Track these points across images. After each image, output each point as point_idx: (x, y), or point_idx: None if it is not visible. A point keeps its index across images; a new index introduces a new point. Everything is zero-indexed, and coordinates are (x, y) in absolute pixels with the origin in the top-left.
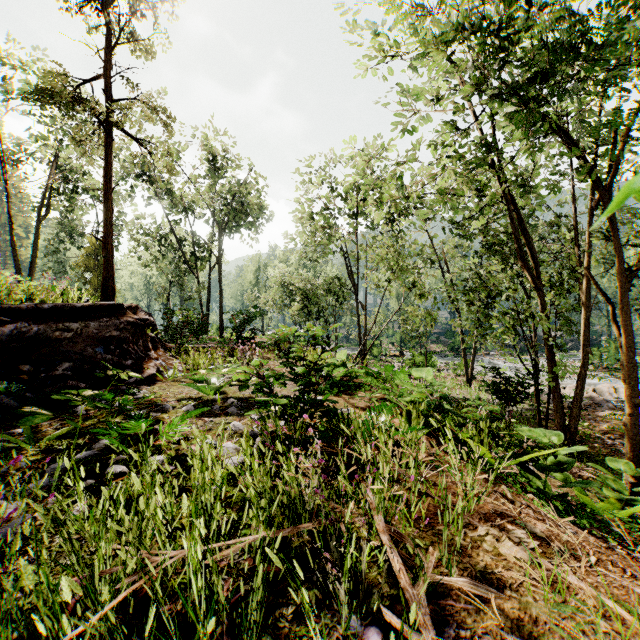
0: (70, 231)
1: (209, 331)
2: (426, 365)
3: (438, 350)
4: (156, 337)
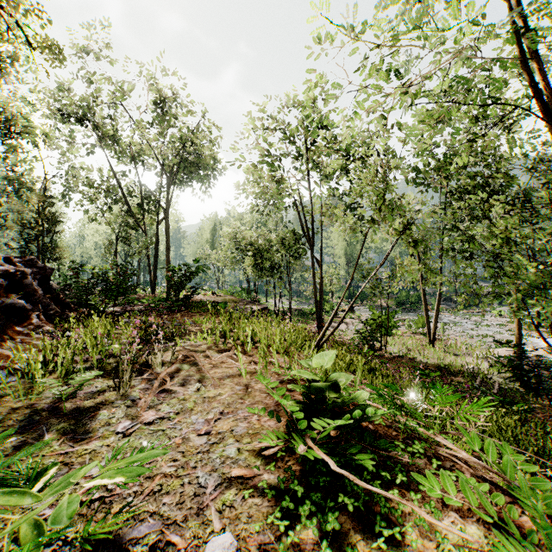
0: (20, 186)
1: (158, 288)
2: (388, 325)
3: (384, 304)
4: (21, 303)
